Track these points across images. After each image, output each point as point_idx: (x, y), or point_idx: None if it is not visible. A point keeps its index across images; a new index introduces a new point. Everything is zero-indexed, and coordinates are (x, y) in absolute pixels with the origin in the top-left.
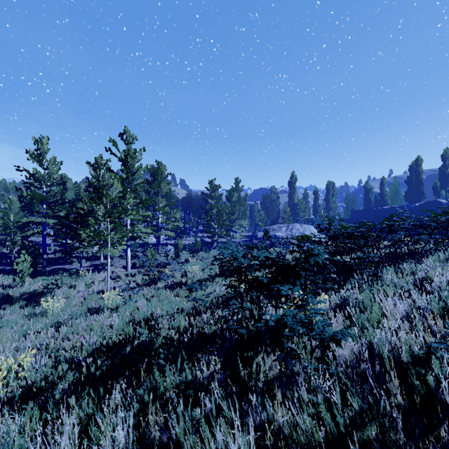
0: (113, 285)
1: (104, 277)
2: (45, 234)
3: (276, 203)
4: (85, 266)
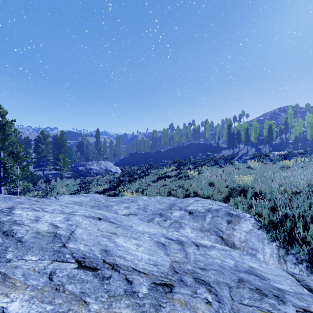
0: None
1: None
2: None
3: (87, 147)
4: None
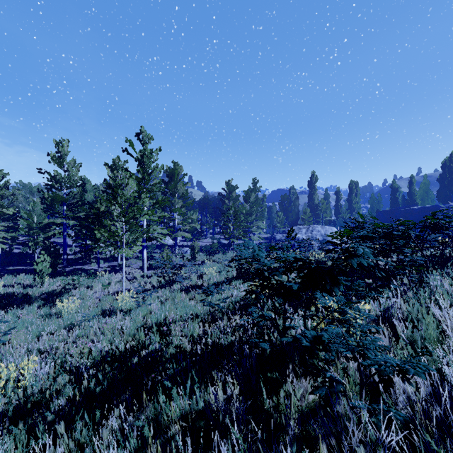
0: (129, 287)
1: (120, 278)
2: (65, 235)
3: (295, 204)
4: (103, 267)
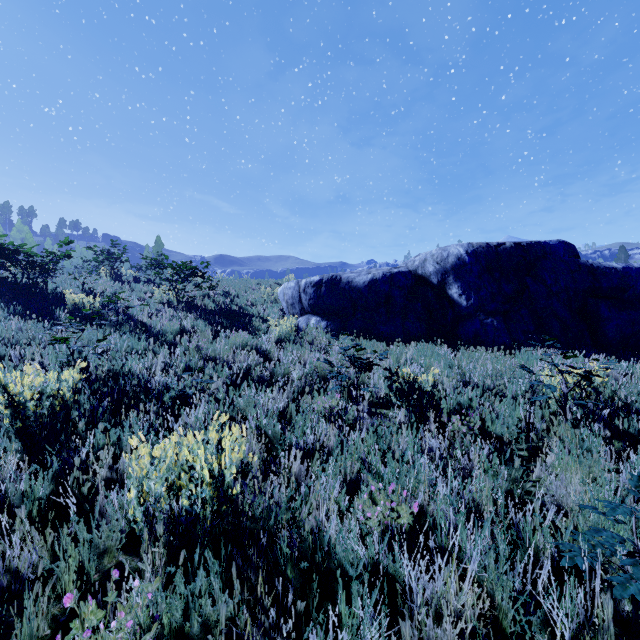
0: None
1: None
2: None
3: None
4: None
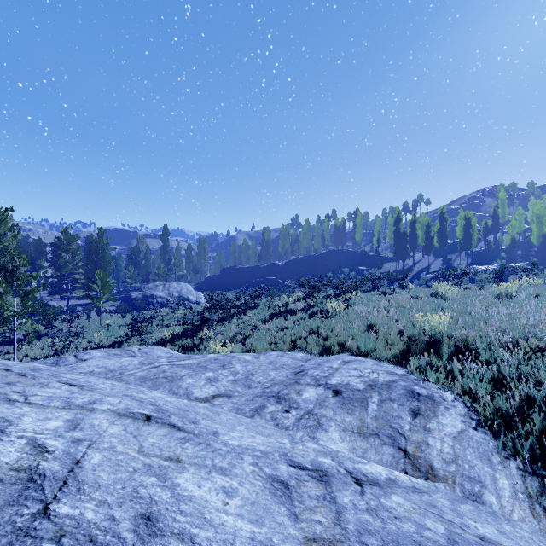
0: None
1: None
2: None
3: (147, 257)
4: None
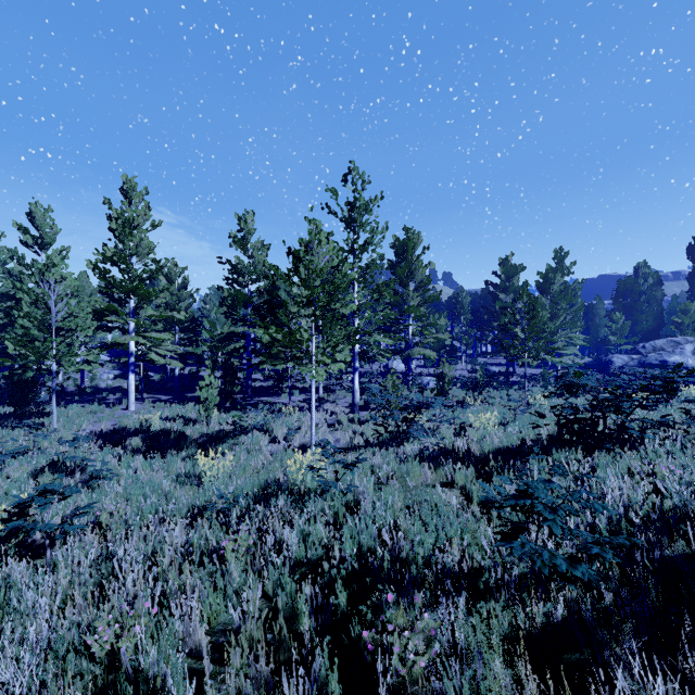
0: (327, 437)
1: (316, 420)
2: (250, 351)
3: (654, 296)
4: (296, 401)
